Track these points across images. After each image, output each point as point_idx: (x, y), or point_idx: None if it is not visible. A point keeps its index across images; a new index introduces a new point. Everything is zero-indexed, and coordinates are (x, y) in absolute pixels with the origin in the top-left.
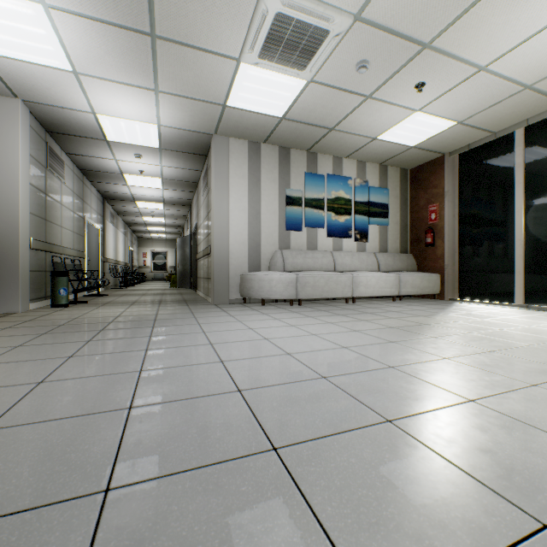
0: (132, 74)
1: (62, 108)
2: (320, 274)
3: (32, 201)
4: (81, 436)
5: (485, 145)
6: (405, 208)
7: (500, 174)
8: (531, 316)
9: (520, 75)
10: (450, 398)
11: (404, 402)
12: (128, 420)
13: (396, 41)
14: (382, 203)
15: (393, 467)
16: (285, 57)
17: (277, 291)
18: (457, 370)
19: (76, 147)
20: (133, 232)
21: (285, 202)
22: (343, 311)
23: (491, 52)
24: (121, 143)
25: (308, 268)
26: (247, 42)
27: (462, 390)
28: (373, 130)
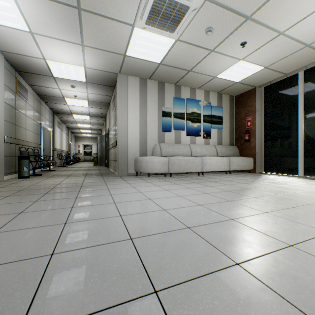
0: (67, 34)
1: (25, 55)
2: (183, 158)
3: (6, 113)
4: (9, 281)
5: (280, 81)
6: (232, 119)
7: (289, 99)
8: (309, 183)
9: (303, 38)
10: (276, 244)
11: (245, 248)
12: (48, 266)
13: (230, 14)
14: (219, 116)
15: (248, 309)
16: (162, 24)
17: (157, 168)
18: (275, 221)
19: (35, 81)
20: (72, 133)
21: (162, 115)
22: (196, 180)
23: (287, 23)
24: (62, 78)
25: (175, 154)
26: (138, 13)
27: (282, 237)
28: (214, 71)
